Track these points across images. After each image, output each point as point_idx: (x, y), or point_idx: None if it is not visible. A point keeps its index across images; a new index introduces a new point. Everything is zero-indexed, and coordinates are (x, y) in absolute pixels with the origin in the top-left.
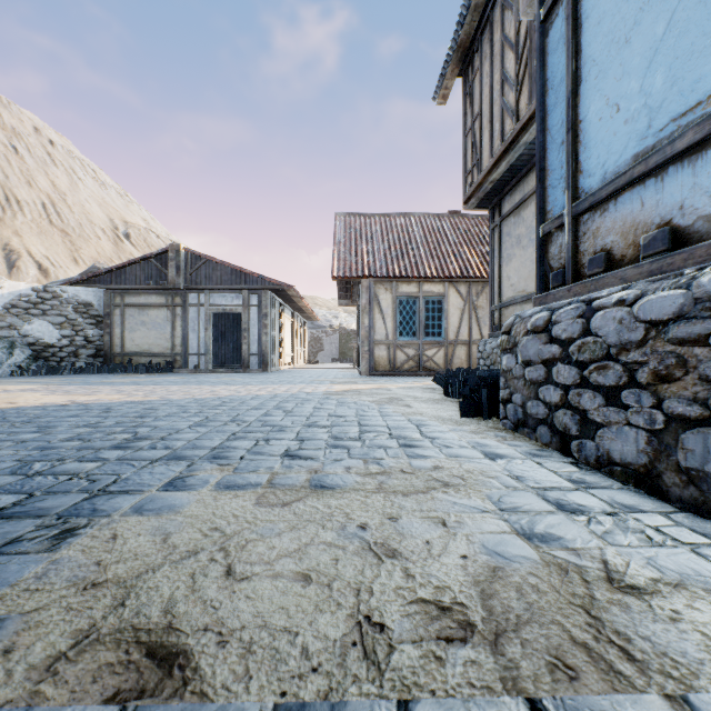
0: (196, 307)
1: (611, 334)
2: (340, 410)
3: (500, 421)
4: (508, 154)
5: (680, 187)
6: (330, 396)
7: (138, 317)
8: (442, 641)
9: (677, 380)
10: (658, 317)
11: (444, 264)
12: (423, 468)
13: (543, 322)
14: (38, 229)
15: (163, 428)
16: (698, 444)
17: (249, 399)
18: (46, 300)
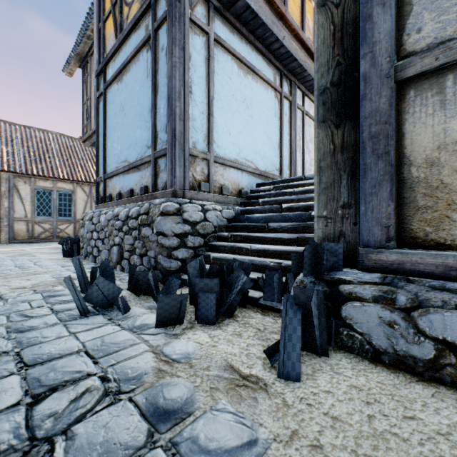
0: None
1: (103, 223)
2: None
3: (81, 257)
4: None
5: (122, 182)
6: None
7: None
8: (17, 290)
9: (111, 235)
10: (109, 218)
11: (74, 172)
12: (29, 272)
13: (92, 217)
14: None
15: None
16: (114, 251)
17: None
18: None
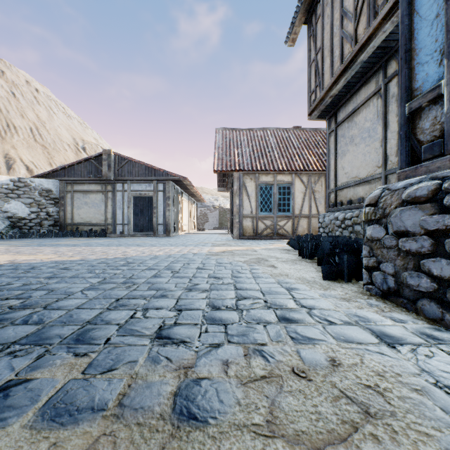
0: (121, 192)
1: None
2: (218, 271)
3: (363, 286)
4: (346, 72)
5: None
6: (211, 256)
7: (82, 199)
8: None
9: None
10: None
11: (291, 162)
12: (318, 365)
13: (428, 192)
14: (27, 144)
15: (58, 291)
16: None
17: (148, 259)
18: (20, 187)
